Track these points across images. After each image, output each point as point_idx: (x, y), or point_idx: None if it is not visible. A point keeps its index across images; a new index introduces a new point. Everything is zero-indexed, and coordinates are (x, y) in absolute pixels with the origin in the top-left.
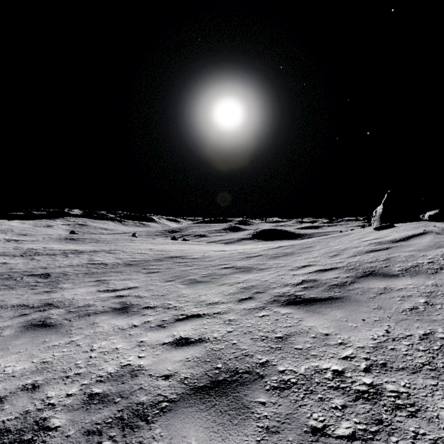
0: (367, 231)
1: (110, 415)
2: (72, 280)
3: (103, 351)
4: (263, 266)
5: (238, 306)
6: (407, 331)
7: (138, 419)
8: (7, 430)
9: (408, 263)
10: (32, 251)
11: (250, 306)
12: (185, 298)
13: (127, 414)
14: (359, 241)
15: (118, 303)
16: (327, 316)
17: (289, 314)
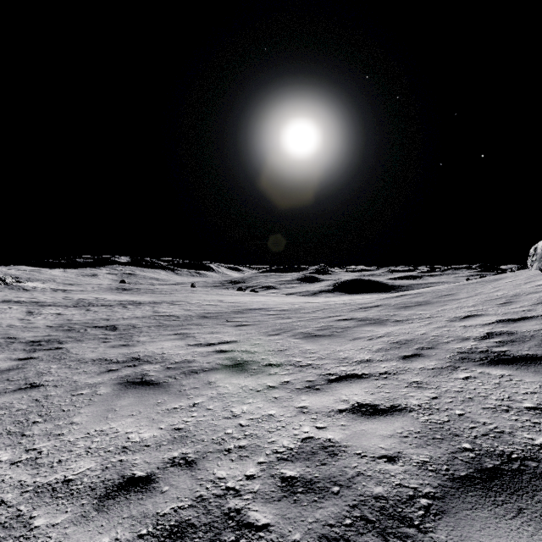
0: (529, 274)
1: (342, 512)
2: (146, 333)
3: (252, 418)
4: (398, 317)
5: (410, 365)
6: None
7: (397, 523)
8: (190, 524)
9: None
10: (85, 302)
11: (430, 365)
12: (315, 355)
13: (370, 513)
14: (531, 285)
15: (226, 359)
16: None
17: (511, 376)
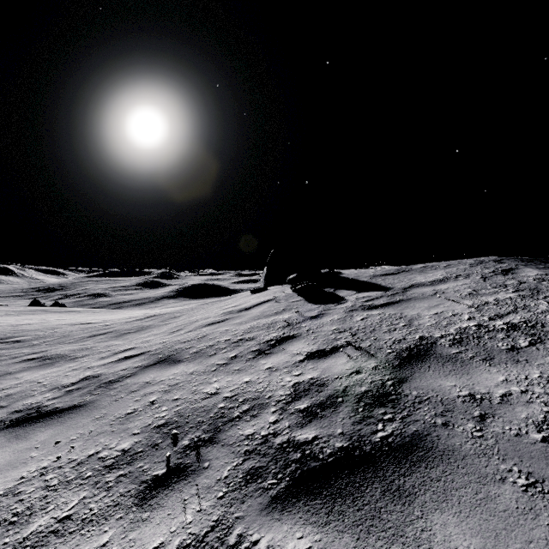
0: (247, 294)
1: None
2: None
3: None
4: (86, 351)
5: None
6: (81, 453)
7: None
8: None
9: (211, 342)
10: None
11: None
12: None
13: None
14: (219, 310)
15: None
16: (26, 442)
17: None
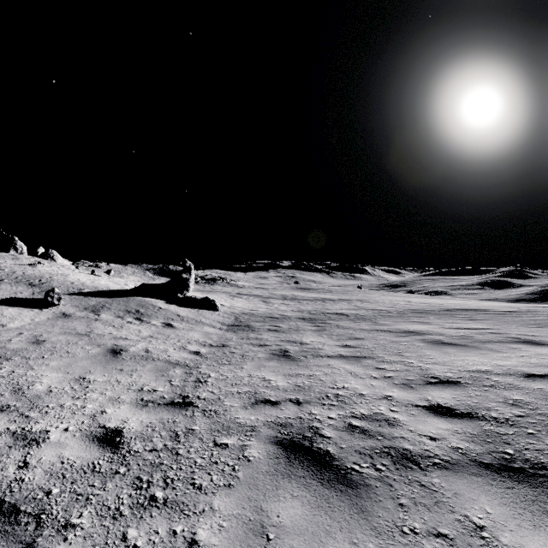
0: None
1: None
2: (381, 319)
3: None
4: None
5: None
6: None
7: None
8: None
9: None
10: (287, 296)
11: None
12: None
13: None
14: None
15: (508, 337)
16: None
17: None
